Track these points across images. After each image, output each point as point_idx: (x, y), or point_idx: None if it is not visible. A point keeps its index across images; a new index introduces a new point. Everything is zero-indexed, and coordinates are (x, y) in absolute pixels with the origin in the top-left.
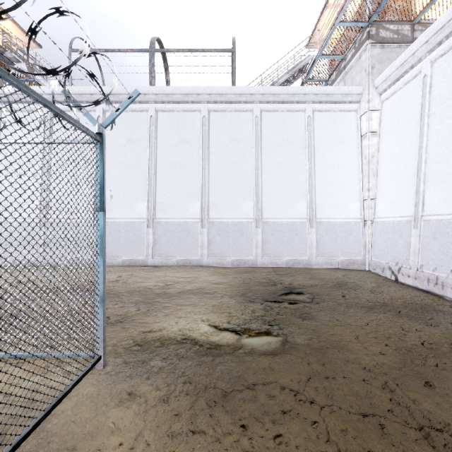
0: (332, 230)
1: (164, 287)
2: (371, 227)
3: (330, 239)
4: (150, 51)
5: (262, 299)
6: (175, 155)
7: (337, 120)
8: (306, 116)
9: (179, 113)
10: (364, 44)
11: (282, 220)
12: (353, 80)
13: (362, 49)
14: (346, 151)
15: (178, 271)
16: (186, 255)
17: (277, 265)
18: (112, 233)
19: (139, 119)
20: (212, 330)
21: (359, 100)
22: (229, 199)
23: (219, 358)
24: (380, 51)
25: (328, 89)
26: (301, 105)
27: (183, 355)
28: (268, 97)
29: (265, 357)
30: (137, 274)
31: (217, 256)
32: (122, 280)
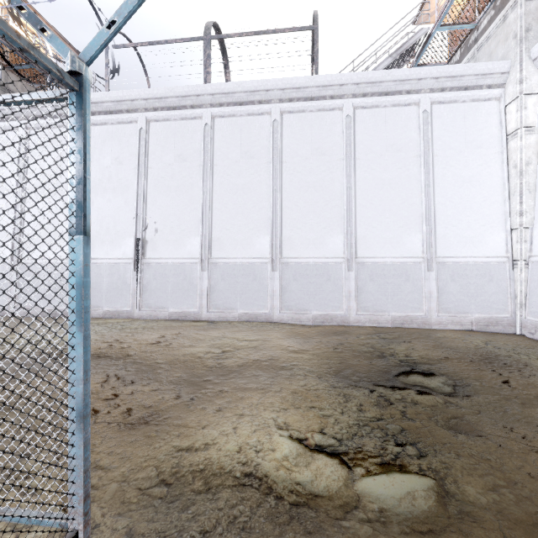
0: (462, 274)
1: (219, 355)
2: (526, 269)
3: (459, 287)
4: (204, 39)
5: (369, 382)
6: (237, 173)
7: (468, 114)
8: (420, 110)
9: (242, 118)
10: None
11: (386, 260)
12: (492, 56)
13: (509, 6)
14: (482, 158)
15: (240, 330)
16: (252, 307)
17: (378, 323)
18: (157, 277)
19: (191, 129)
20: (296, 449)
21: (504, 82)
22: (309, 231)
23: None
24: None
25: (455, 69)
26: (413, 96)
27: (246, 523)
28: (365, 87)
29: None
30: (185, 333)
31: (293, 309)
32: (164, 343)
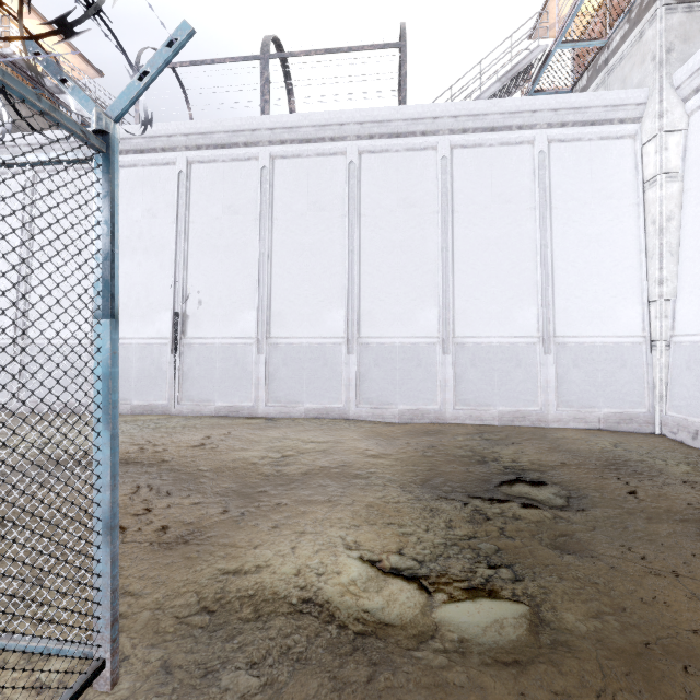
0: (588, 358)
1: (279, 460)
2: (667, 352)
3: (583, 374)
4: (261, 59)
5: (463, 493)
6: (303, 230)
7: (595, 155)
8: (535, 151)
9: (310, 159)
10: (649, 10)
11: (492, 340)
12: (626, 82)
13: (646, 20)
14: (613, 212)
15: (306, 429)
16: (321, 400)
17: (481, 420)
18: (201, 362)
19: (244, 173)
20: (366, 572)
21: (640, 116)
22: (394, 304)
23: (386, 672)
24: (684, 19)
25: (579, 98)
26: (526, 132)
27: (301, 653)
28: (465, 120)
29: (498, 674)
30: (237, 433)
31: (373, 402)
32: (210, 445)
